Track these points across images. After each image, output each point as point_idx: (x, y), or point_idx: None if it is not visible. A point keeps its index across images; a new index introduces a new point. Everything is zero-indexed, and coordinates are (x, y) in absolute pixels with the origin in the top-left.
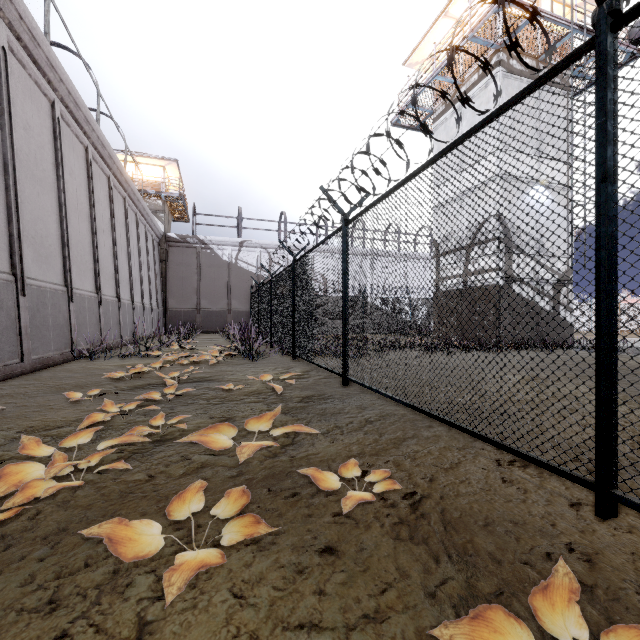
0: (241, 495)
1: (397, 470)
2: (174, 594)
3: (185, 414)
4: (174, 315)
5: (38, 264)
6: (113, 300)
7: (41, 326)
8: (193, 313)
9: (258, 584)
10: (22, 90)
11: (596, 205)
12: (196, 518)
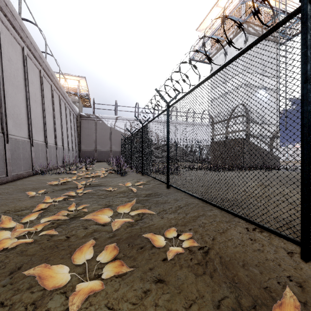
0: (113, 248)
1: (195, 233)
2: (73, 310)
3: (87, 203)
4: (84, 153)
5: (15, 128)
6: (53, 145)
7: (17, 158)
8: (93, 152)
9: (121, 300)
10: (7, 41)
11: (301, 95)
12: (89, 261)
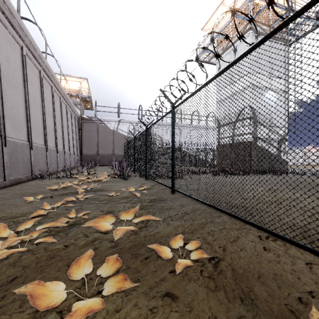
0: (116, 260)
1: (204, 242)
2: None
3: (88, 209)
4: (85, 157)
5: (13, 130)
6: (54, 149)
7: (15, 162)
8: (95, 156)
9: None
10: (5, 40)
11: None
12: (89, 274)
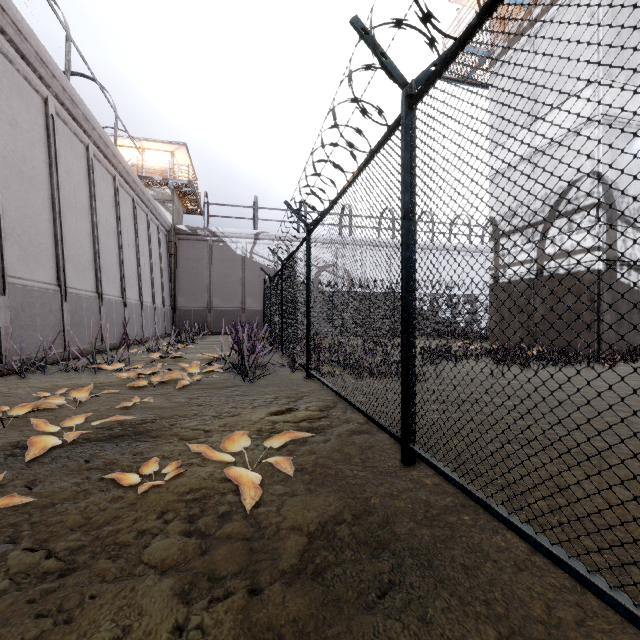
0: None
1: None
2: None
3: None
4: (183, 314)
5: None
6: (90, 295)
7: None
8: (204, 312)
9: None
10: None
11: None
12: None
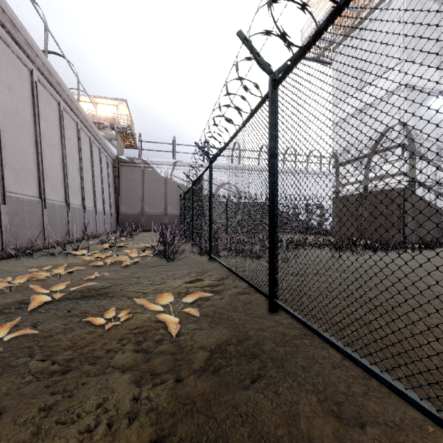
0: None
1: None
2: None
3: None
4: (124, 218)
5: None
6: (61, 204)
7: None
8: (138, 216)
9: None
10: None
11: None
12: None
